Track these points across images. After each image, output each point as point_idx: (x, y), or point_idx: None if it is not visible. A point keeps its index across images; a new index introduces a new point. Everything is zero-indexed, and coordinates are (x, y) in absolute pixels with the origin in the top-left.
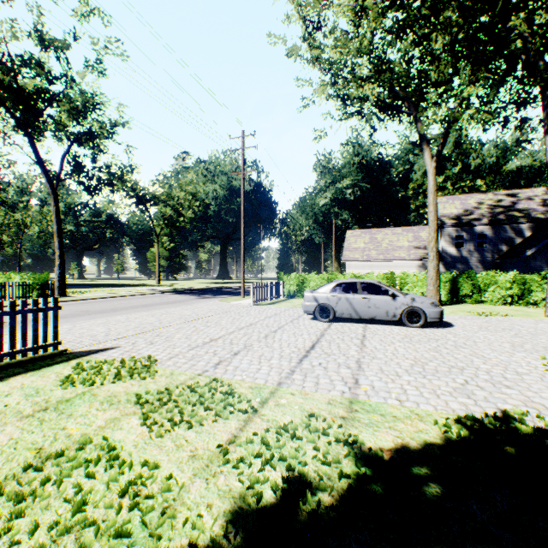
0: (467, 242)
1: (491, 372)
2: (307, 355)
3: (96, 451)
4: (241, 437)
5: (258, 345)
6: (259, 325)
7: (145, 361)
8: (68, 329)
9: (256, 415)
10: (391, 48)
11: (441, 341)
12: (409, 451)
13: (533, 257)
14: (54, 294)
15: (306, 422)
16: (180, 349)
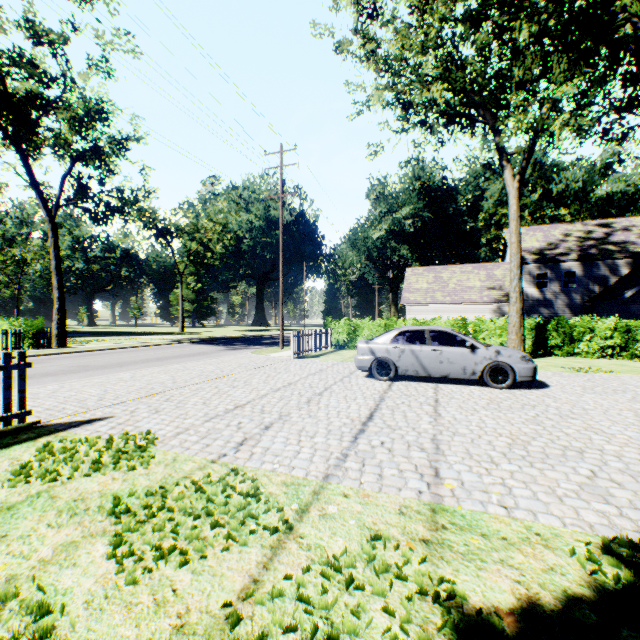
0: (552, 282)
1: (624, 456)
2: (364, 430)
3: (18, 617)
4: (264, 582)
5: (297, 414)
6: (300, 385)
7: (142, 439)
8: (52, 391)
9: (290, 537)
10: (464, 42)
11: (539, 408)
12: (545, 616)
13: (634, 299)
14: (51, 345)
15: (369, 552)
16: (192, 421)
